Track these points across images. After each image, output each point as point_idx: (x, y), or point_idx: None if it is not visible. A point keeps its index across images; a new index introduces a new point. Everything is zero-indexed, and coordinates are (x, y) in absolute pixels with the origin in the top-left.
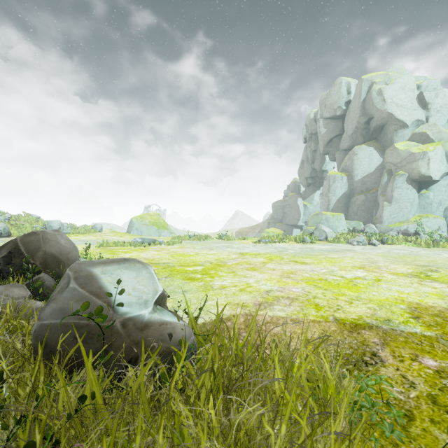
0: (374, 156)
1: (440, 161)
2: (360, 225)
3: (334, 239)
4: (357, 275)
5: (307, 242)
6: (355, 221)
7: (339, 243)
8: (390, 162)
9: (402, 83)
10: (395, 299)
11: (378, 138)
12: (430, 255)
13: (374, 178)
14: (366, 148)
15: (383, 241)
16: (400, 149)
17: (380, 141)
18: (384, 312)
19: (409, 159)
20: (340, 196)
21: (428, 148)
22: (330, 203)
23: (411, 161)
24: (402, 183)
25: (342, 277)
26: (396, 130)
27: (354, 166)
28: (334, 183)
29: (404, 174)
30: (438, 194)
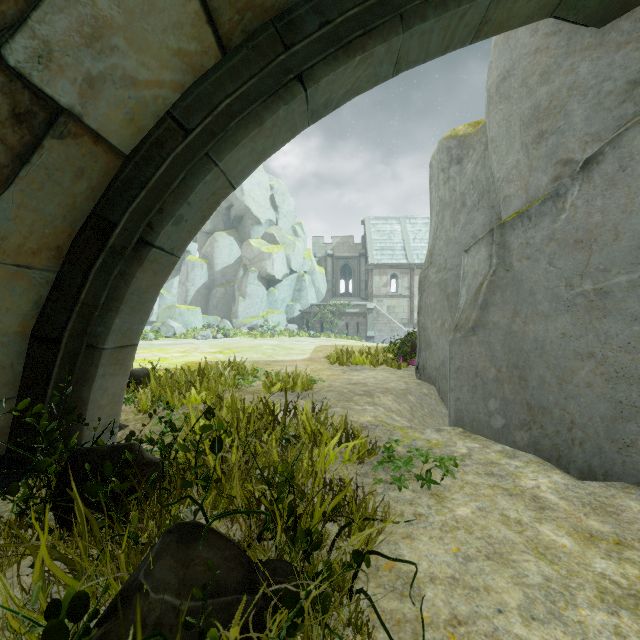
0: (234, 247)
1: (282, 263)
2: (218, 320)
3: (182, 334)
4: (173, 355)
5: (150, 339)
6: (213, 316)
7: (186, 339)
8: (246, 257)
9: (259, 179)
10: (183, 361)
11: (239, 229)
12: (247, 342)
13: (234, 270)
14: (227, 237)
15: (227, 335)
16: (254, 246)
17: (240, 232)
18: (169, 365)
19: (260, 257)
20: (200, 286)
21: (274, 249)
22: (189, 294)
23: (261, 259)
24: (255, 279)
25: (161, 357)
26: (253, 225)
27: (215, 254)
28: (193, 271)
29: (256, 271)
30: (282, 293)
